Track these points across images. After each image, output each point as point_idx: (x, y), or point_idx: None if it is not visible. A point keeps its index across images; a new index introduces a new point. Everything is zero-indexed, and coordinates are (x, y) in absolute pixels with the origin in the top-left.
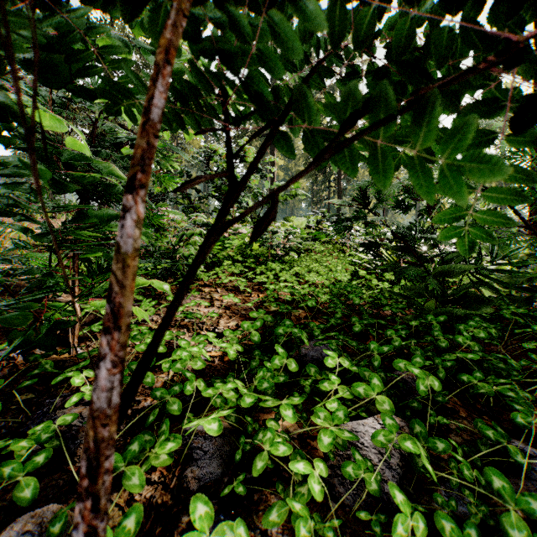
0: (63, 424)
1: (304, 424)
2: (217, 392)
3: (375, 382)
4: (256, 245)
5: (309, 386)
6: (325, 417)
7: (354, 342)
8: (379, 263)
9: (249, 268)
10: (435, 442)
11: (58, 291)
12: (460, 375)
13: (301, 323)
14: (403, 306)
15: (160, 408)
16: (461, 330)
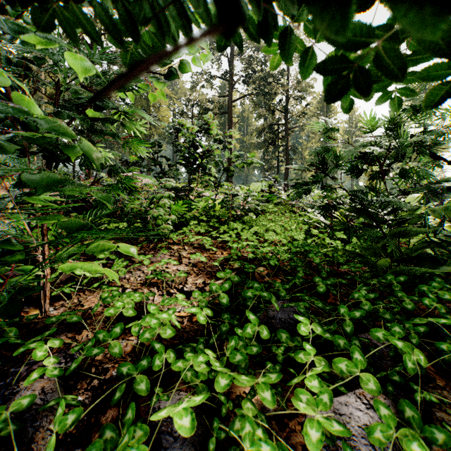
0: (17, 411)
1: (281, 402)
2: (188, 364)
3: (357, 356)
4: (218, 206)
5: (281, 354)
6: (308, 401)
7: (320, 303)
8: (327, 222)
9: (213, 227)
10: (433, 431)
11: (9, 263)
12: (437, 343)
13: (265, 281)
14: (360, 265)
15: (127, 383)
16: (425, 291)
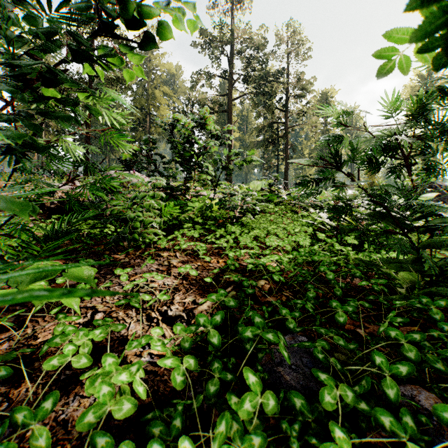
0: None
1: None
2: None
3: None
4: (216, 206)
5: (296, 439)
6: None
7: (341, 340)
8: (332, 223)
9: (209, 230)
10: None
11: None
12: None
13: (267, 301)
14: (383, 281)
15: None
16: None
